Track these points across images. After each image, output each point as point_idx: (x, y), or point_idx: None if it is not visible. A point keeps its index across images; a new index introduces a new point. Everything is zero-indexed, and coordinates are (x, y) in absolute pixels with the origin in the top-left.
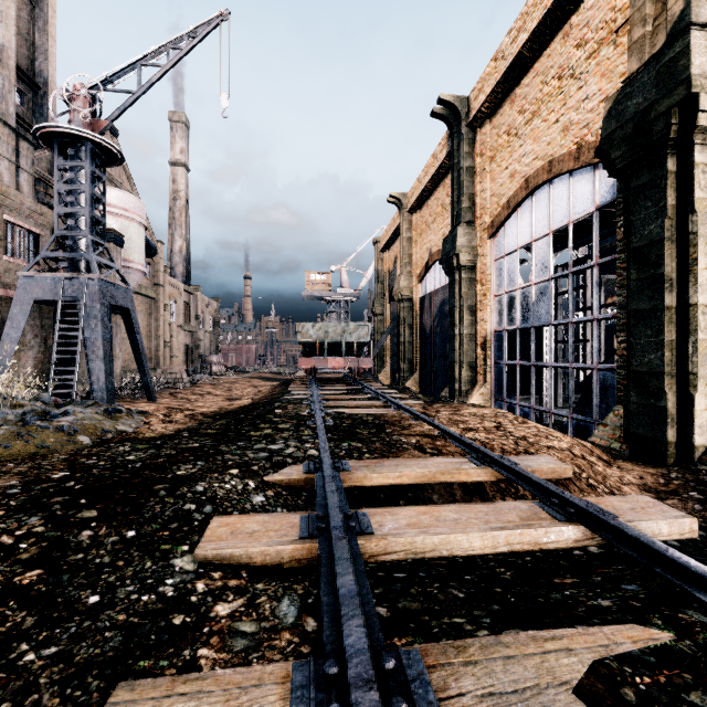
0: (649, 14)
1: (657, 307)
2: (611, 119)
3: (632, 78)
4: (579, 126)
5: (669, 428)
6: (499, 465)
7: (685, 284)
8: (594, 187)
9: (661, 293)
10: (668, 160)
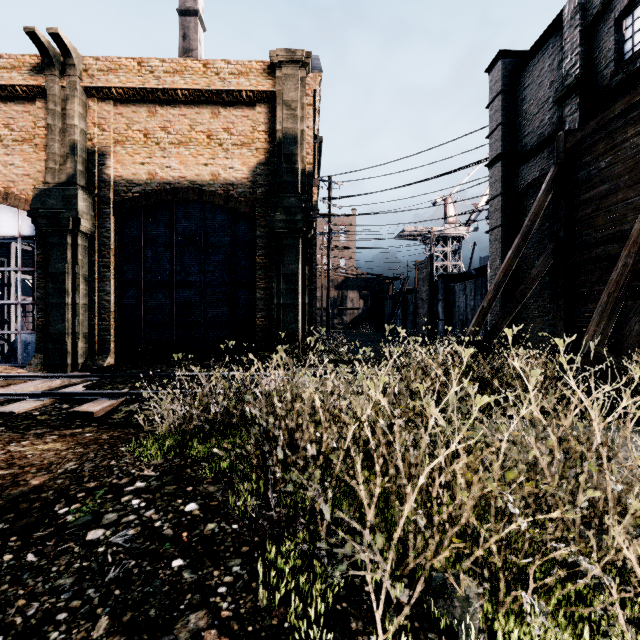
0: (58, 160)
1: (63, 303)
2: (38, 201)
3: (50, 189)
4: (7, 178)
5: (69, 357)
6: (11, 377)
7: (75, 294)
8: (19, 222)
9: (65, 297)
10: (68, 238)
